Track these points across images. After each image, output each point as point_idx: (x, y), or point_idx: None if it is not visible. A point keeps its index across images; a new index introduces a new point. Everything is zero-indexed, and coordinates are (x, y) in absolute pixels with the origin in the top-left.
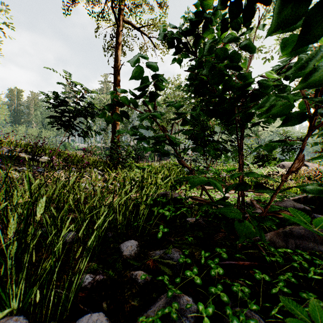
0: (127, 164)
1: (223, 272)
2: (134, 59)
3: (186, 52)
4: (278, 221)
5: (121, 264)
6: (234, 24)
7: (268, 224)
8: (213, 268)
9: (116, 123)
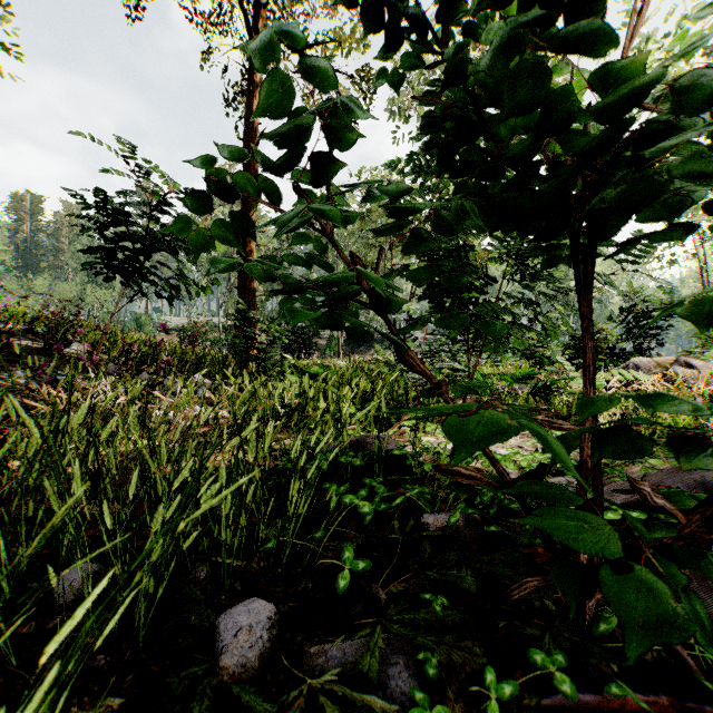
0: (272, 363)
1: None
2: (265, 46)
3: (421, 45)
4: None
5: (208, 707)
6: None
7: None
8: None
9: None
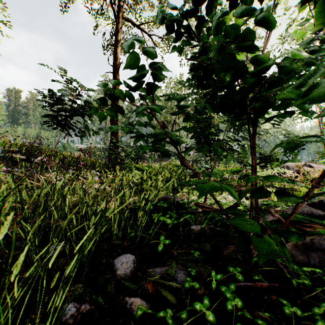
0: (126, 165)
1: (242, 304)
2: (131, 44)
3: (191, 39)
4: (295, 230)
5: (114, 287)
6: (248, 1)
7: (295, 239)
8: (230, 299)
9: (115, 123)
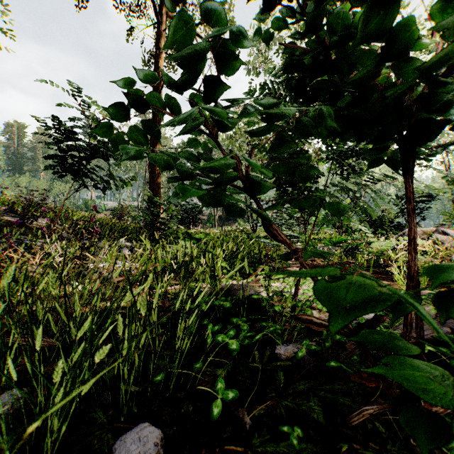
0: (170, 232)
1: None
2: None
3: None
4: None
5: None
6: None
7: None
8: None
9: (155, 169)
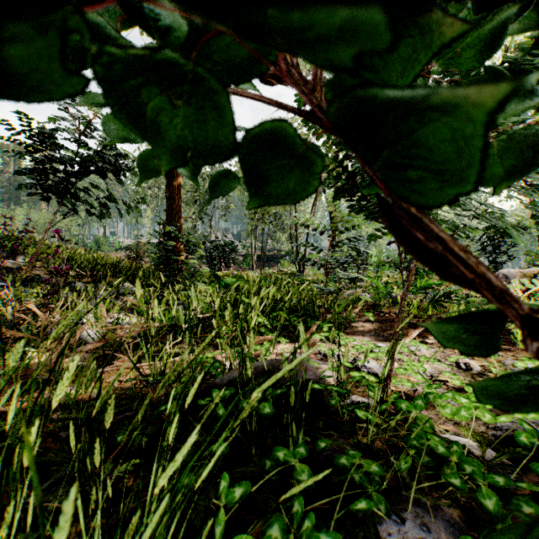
0: (188, 273)
1: None
2: None
3: None
4: None
5: None
6: None
7: None
8: None
9: (175, 194)
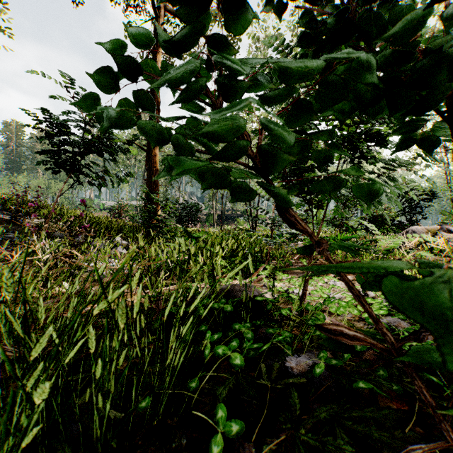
0: (167, 229)
1: None
2: None
3: None
4: None
5: None
6: None
7: None
8: None
9: (153, 166)
